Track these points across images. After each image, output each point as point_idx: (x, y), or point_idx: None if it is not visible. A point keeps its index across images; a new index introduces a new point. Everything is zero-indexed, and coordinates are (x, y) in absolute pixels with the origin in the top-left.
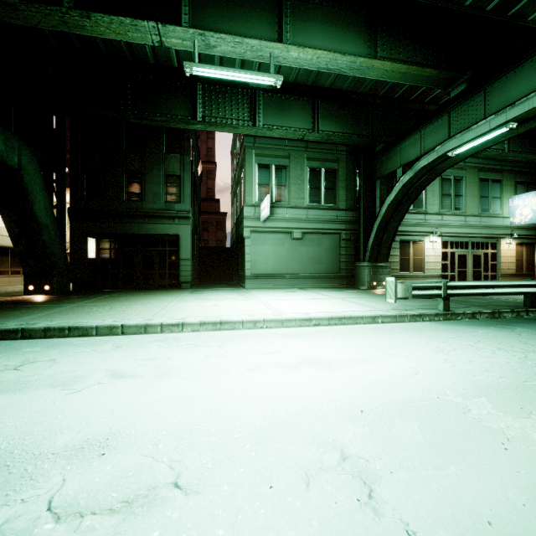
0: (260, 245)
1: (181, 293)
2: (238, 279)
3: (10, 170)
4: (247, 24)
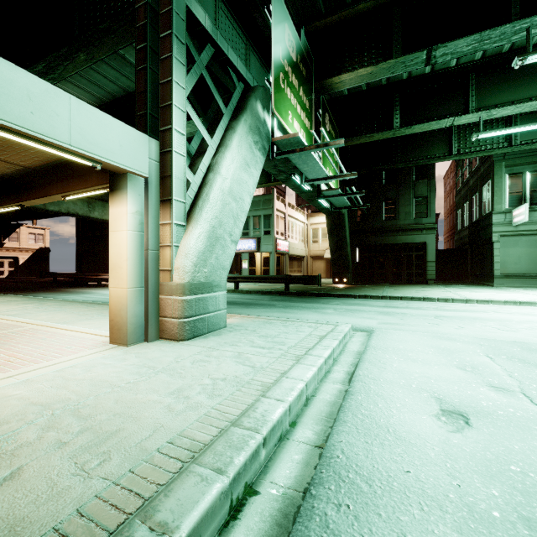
0: (511, 248)
1: (438, 287)
2: (474, 278)
3: (339, 214)
4: (525, 89)
